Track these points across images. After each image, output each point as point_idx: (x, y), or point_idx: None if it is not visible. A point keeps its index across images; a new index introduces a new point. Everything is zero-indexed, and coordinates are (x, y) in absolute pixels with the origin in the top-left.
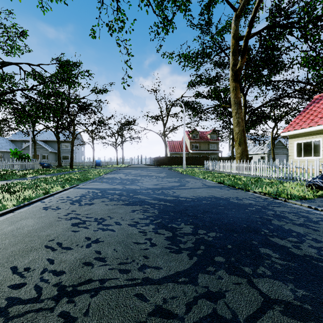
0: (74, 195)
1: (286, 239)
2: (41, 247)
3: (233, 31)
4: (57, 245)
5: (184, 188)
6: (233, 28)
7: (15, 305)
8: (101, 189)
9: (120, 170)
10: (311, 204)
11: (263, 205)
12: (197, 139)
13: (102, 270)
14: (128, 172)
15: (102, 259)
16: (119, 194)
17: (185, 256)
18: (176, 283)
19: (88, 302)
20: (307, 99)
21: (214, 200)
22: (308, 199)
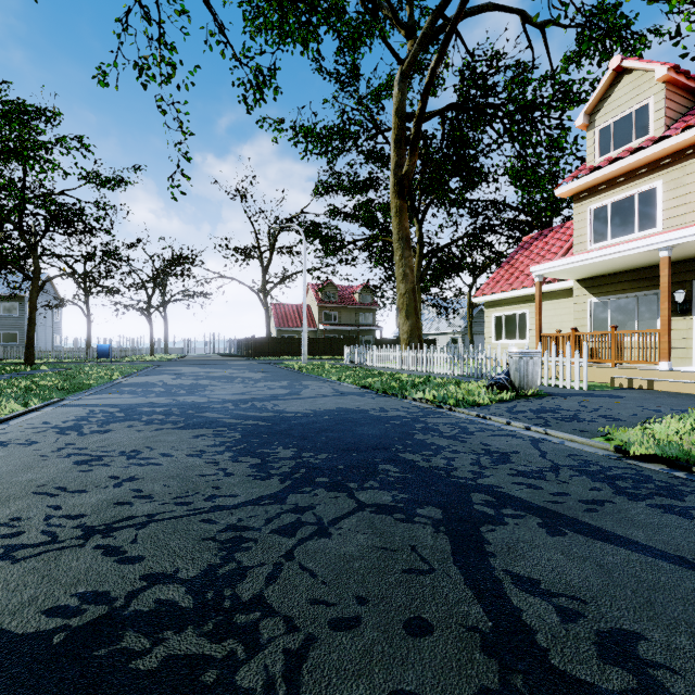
0: (60, 419)
1: (420, 453)
2: (27, 495)
3: (397, 102)
4: (58, 490)
5: (296, 398)
6: (397, 95)
7: (21, 550)
8: (122, 405)
9: (160, 367)
10: (482, 412)
11: (415, 417)
12: (334, 302)
13: (148, 506)
14: (182, 372)
15: (146, 496)
16: (165, 412)
17: (276, 481)
18: (258, 506)
19: (134, 534)
20: (519, 239)
21: (344, 413)
22: (483, 406)
